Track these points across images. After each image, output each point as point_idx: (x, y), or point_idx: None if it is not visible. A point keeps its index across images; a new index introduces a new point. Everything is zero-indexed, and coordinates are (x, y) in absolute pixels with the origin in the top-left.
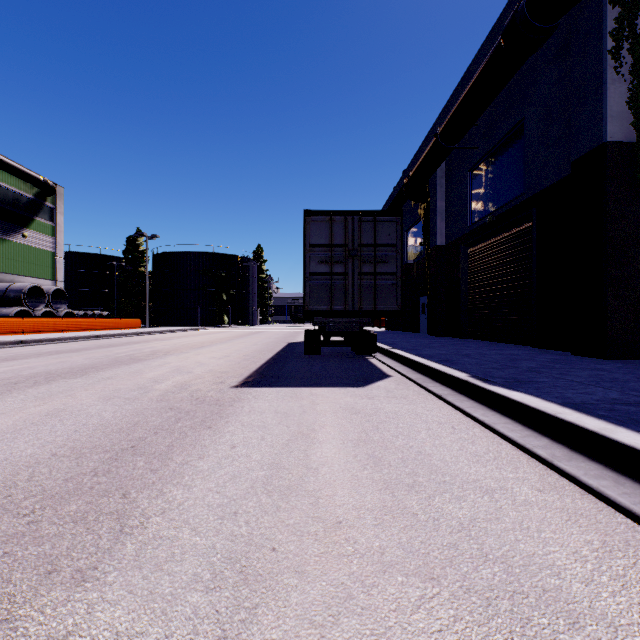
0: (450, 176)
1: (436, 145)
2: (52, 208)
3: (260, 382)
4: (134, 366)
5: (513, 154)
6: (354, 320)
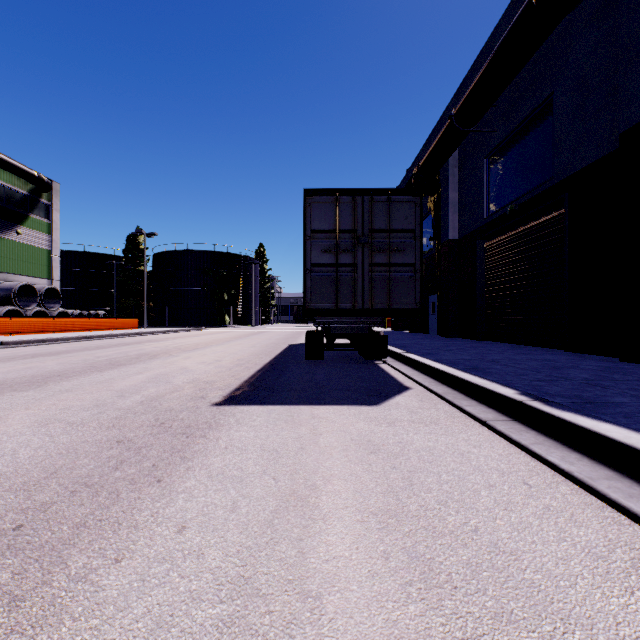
0: (464, 165)
1: (450, 129)
2: (48, 205)
3: (249, 397)
4: (107, 373)
5: (539, 134)
6: (362, 320)
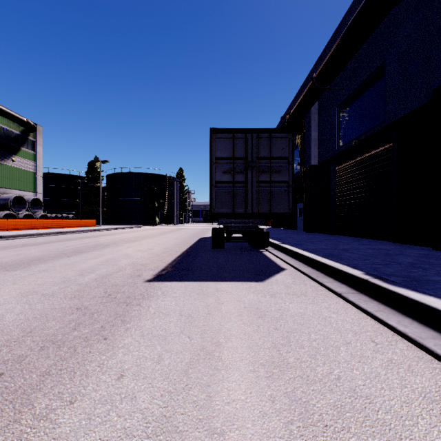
0: (321, 112)
1: (312, 87)
2: (33, 141)
3: (172, 275)
4: (73, 258)
5: (375, 91)
6: (251, 221)
